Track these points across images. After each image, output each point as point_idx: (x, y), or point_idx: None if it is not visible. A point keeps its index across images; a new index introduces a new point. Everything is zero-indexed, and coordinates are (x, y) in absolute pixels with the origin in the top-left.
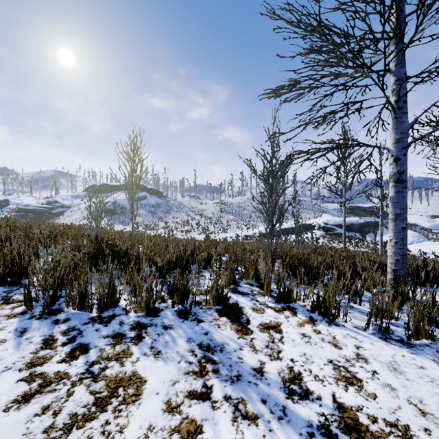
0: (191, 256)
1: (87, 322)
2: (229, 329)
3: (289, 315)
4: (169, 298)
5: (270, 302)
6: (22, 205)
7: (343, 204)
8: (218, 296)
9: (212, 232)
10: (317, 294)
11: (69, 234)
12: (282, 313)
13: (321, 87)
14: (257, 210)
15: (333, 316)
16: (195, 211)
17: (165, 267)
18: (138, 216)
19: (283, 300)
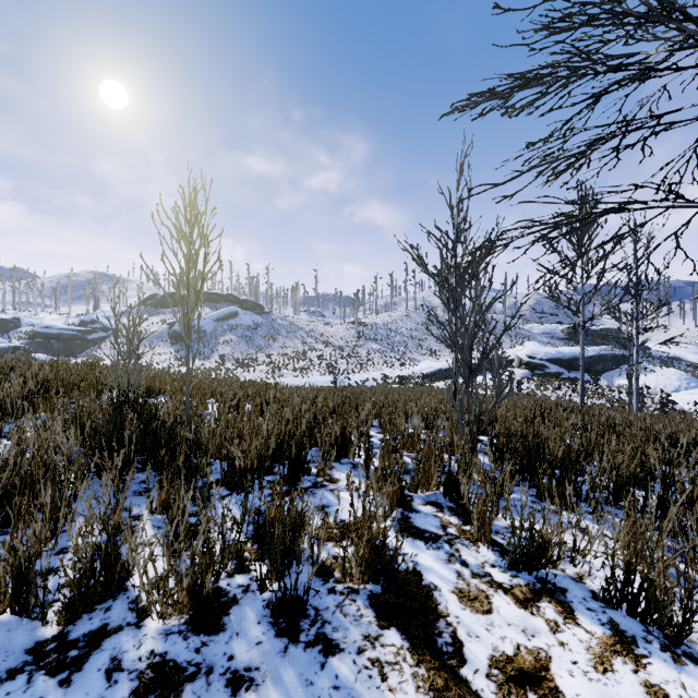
0: (309, 435)
1: (18, 665)
2: (412, 688)
3: (557, 617)
4: (256, 555)
5: (495, 566)
6: (41, 327)
7: (580, 326)
8: (373, 559)
9: (344, 371)
10: (627, 563)
11: (82, 385)
12: (537, 609)
13: (570, 93)
14: (417, 335)
15: (675, 627)
16: (315, 336)
17: (253, 465)
18: (225, 344)
19: (528, 563)
